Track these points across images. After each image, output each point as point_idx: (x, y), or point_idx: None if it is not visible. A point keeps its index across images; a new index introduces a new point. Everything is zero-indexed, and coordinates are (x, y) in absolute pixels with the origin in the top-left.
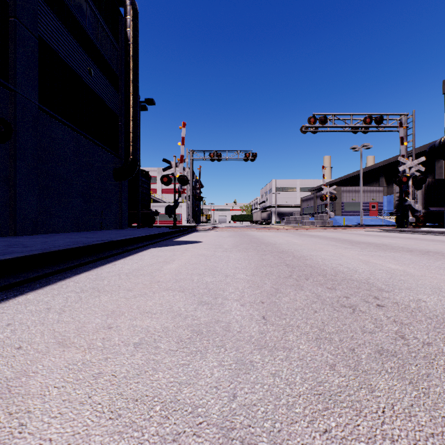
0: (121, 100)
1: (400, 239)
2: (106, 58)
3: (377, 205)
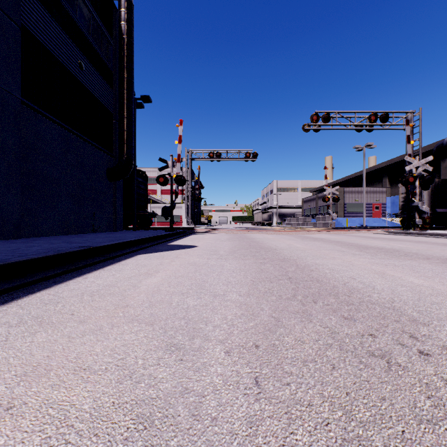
0: (115, 97)
1: (409, 243)
2: (98, 52)
3: (380, 206)
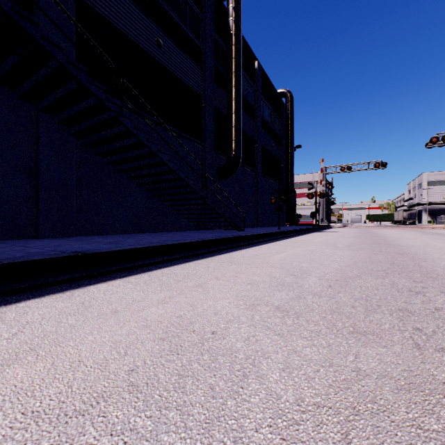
0: (282, 151)
1: None
2: (277, 132)
3: None
